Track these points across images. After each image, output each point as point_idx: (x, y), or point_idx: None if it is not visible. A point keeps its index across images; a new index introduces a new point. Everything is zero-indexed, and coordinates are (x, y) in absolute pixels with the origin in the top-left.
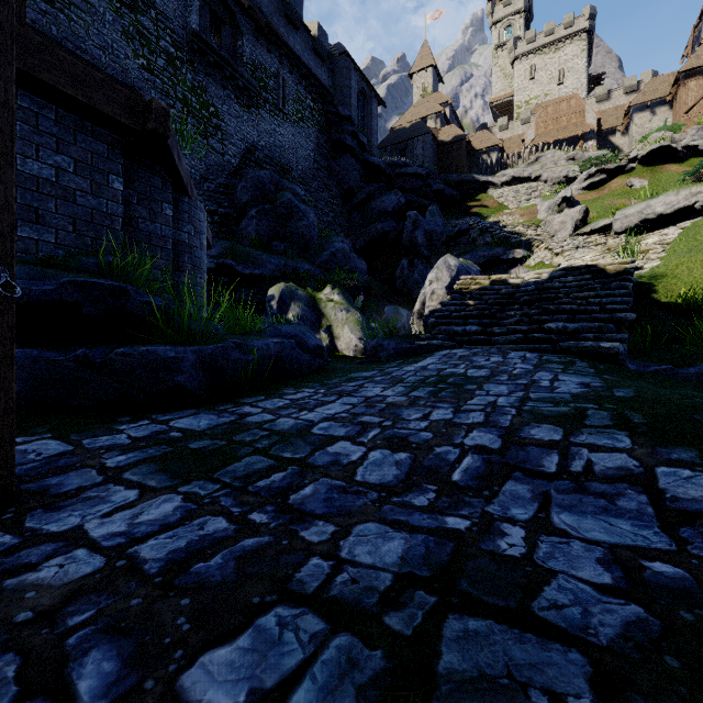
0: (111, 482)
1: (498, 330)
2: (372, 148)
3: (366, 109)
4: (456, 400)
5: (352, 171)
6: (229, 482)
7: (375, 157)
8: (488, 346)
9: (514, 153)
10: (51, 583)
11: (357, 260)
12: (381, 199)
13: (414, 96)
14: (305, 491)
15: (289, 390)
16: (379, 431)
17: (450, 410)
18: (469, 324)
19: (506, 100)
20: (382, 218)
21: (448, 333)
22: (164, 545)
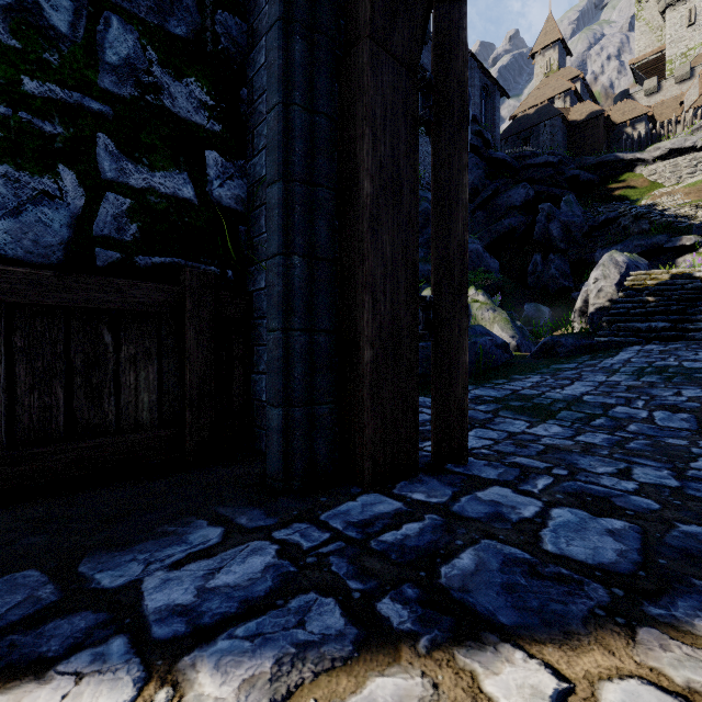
0: (500, 417)
1: (691, 325)
2: (495, 143)
3: (488, 104)
4: (695, 384)
5: (476, 170)
6: (572, 421)
7: (500, 152)
8: (682, 342)
9: (668, 119)
10: (562, 444)
11: (490, 260)
12: (508, 194)
13: (536, 76)
14: (632, 428)
15: (517, 376)
16: (644, 402)
17: (699, 390)
18: (653, 321)
19: (654, 57)
20: (509, 213)
21: (629, 330)
22: (590, 439)
